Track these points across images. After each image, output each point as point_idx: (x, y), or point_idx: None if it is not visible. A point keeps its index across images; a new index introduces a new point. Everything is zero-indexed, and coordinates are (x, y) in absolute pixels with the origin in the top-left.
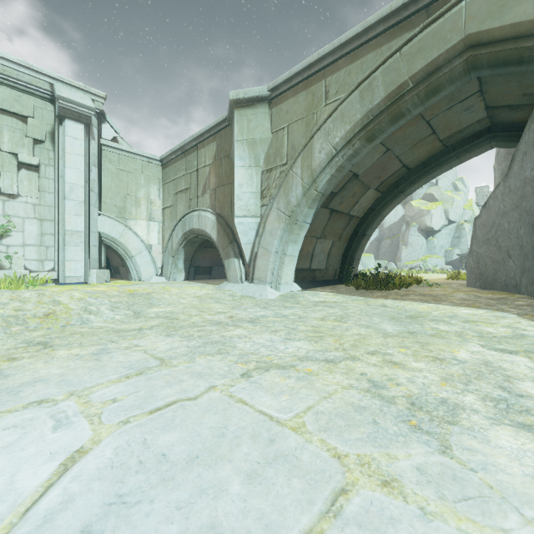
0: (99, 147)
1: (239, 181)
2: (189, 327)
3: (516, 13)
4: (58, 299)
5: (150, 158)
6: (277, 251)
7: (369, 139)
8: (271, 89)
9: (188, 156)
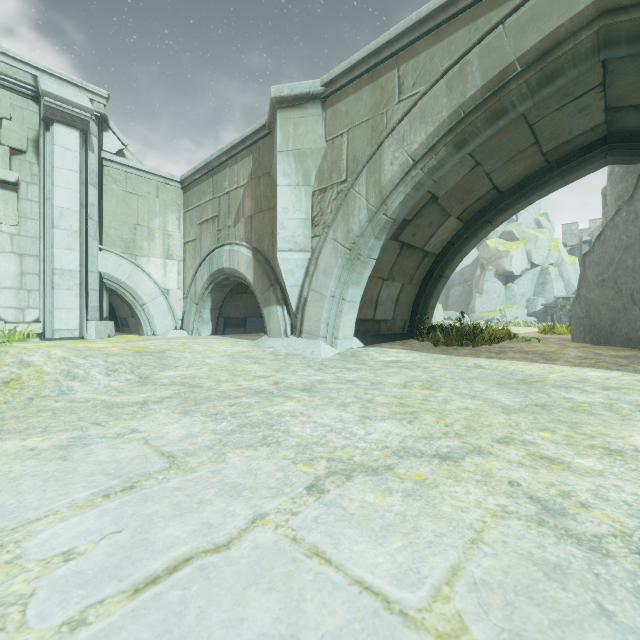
0: (100, 162)
1: (284, 204)
2: (217, 399)
3: None
4: (28, 358)
5: (167, 179)
6: (333, 295)
7: (458, 145)
8: (326, 84)
9: (217, 175)
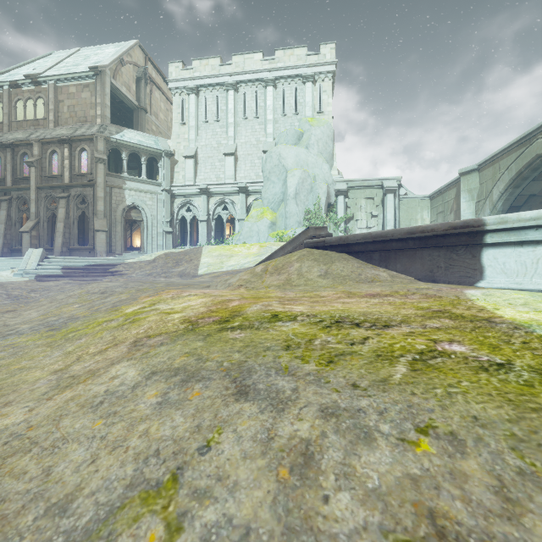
0: (399, 200)
1: (463, 209)
2: None
3: None
4: None
5: (423, 197)
6: None
7: (515, 187)
8: (478, 165)
9: (443, 194)
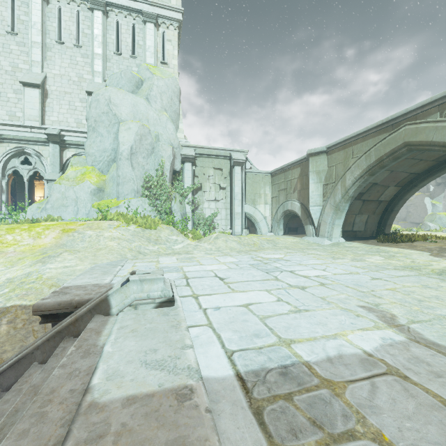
0: (245, 173)
1: (312, 190)
2: (293, 249)
3: (420, 137)
4: (253, 240)
5: (266, 173)
6: (330, 223)
7: (371, 175)
8: (327, 148)
9: (286, 172)
